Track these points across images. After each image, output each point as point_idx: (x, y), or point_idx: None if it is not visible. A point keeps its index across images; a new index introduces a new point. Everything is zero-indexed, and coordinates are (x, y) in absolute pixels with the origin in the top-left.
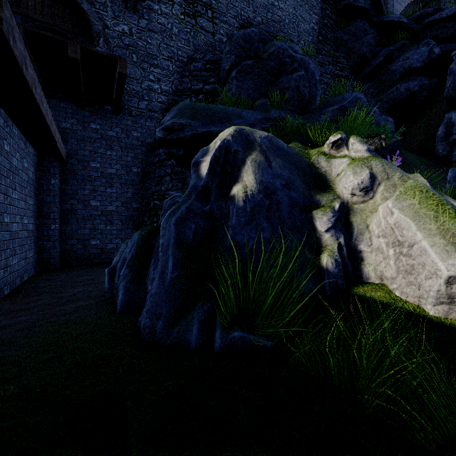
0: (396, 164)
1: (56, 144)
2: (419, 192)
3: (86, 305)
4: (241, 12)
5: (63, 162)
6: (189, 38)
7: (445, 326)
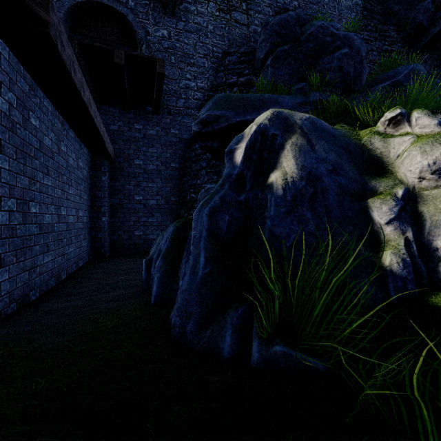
0: None
1: (105, 144)
2: None
3: (125, 294)
4: None
5: (112, 160)
6: (223, 34)
7: None
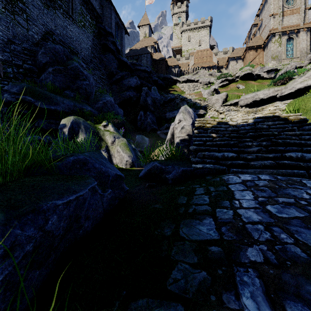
0: (123, 131)
1: None
2: (124, 144)
3: None
4: (47, 23)
5: None
6: (9, 26)
7: (125, 169)
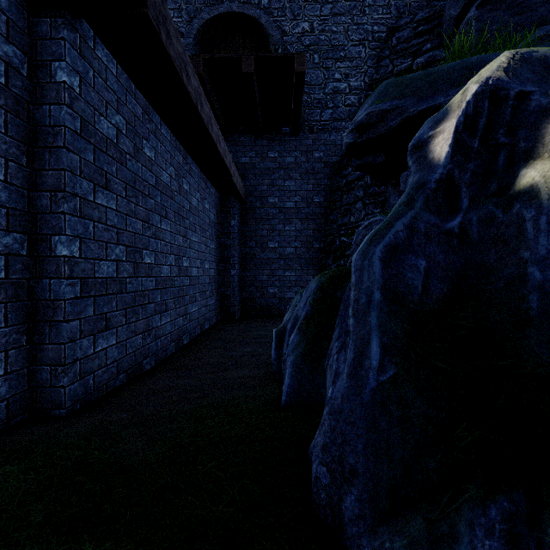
0: None
1: (232, 178)
2: None
3: (249, 377)
4: None
5: (242, 200)
6: (389, 2)
7: None
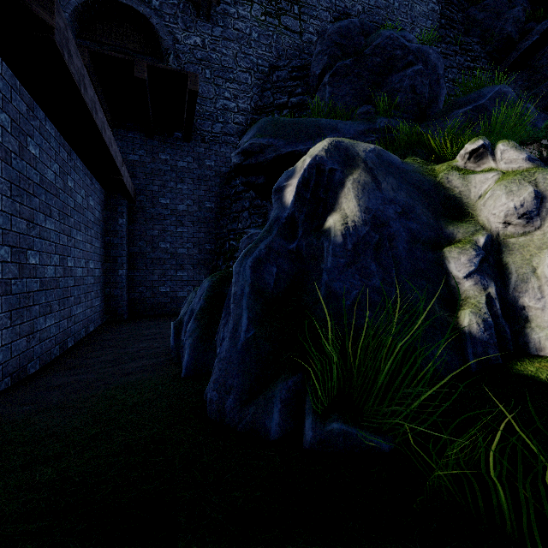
0: None
1: (122, 178)
2: None
3: (149, 364)
4: (335, 2)
5: (131, 199)
6: (271, 43)
7: None
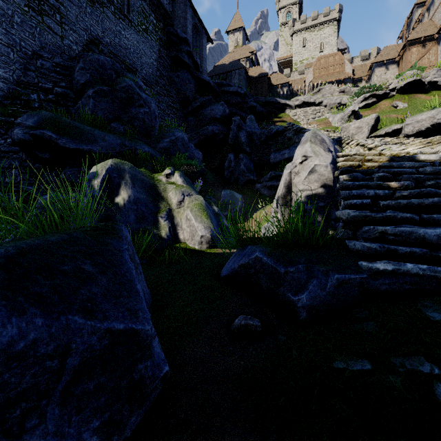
0: (200, 185)
1: None
2: (198, 206)
3: None
4: (90, 28)
5: None
6: (34, 33)
7: (199, 251)
